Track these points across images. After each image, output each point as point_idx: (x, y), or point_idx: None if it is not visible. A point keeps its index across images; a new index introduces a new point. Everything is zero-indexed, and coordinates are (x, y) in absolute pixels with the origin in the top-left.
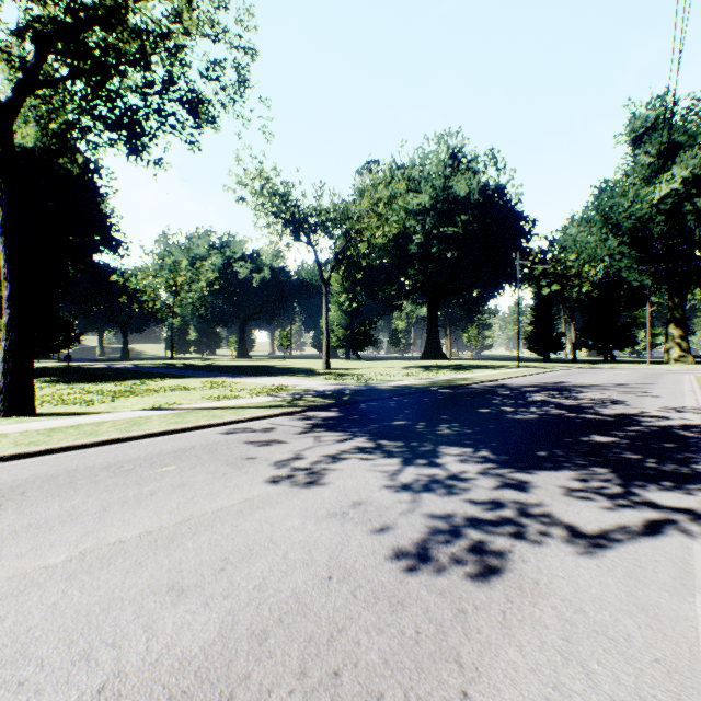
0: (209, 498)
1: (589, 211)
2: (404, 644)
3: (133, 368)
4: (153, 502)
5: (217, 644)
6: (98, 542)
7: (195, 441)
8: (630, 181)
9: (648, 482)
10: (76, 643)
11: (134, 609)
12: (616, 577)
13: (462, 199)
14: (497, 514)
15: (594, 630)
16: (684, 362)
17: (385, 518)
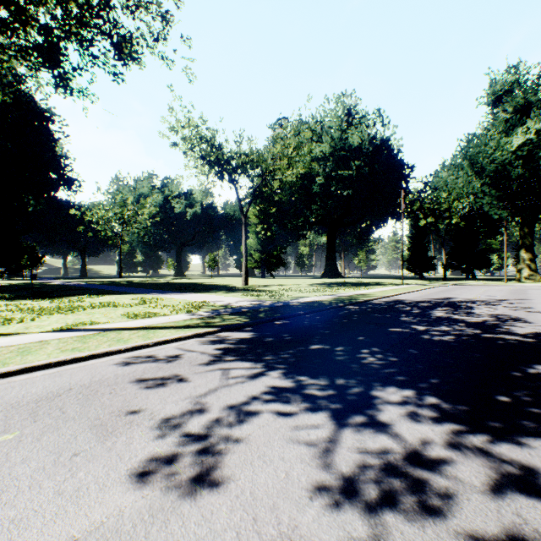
0: None
1: (457, 159)
2: None
3: (82, 285)
4: None
5: None
6: None
7: (77, 379)
8: (490, 134)
9: None
10: None
11: None
12: None
13: (356, 148)
14: None
15: None
16: (533, 279)
17: None
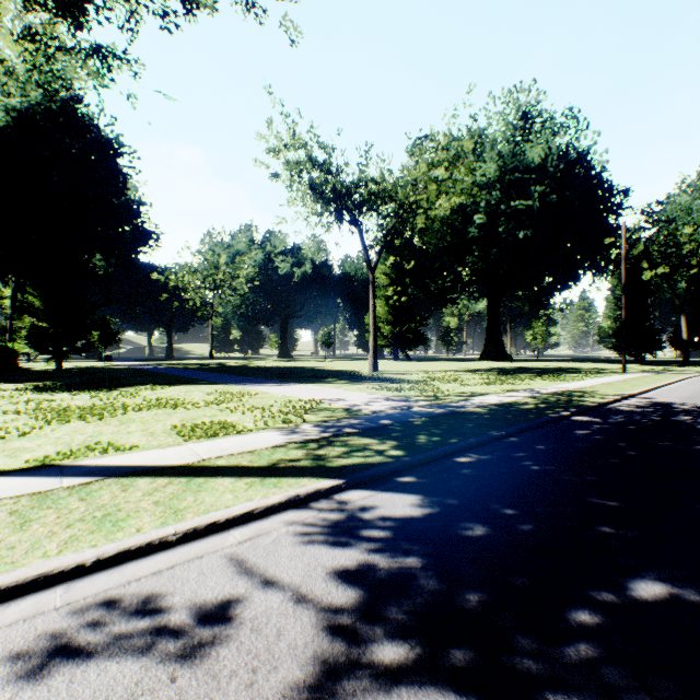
0: None
1: None
2: None
3: (158, 369)
4: None
5: None
6: None
7: None
8: None
9: None
10: None
11: None
12: None
13: (536, 168)
14: None
15: None
16: None
17: None
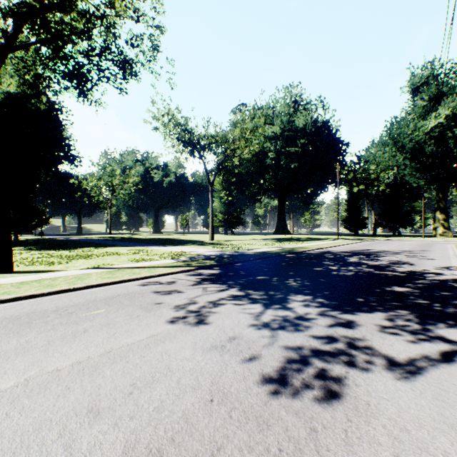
0: (126, 335)
1: (384, 137)
2: None
3: (83, 240)
4: (85, 337)
5: None
6: (40, 370)
7: (120, 291)
8: (411, 117)
9: (438, 321)
10: None
11: (58, 429)
12: (427, 399)
13: (301, 129)
14: (333, 346)
15: (417, 447)
16: (446, 236)
17: (252, 350)
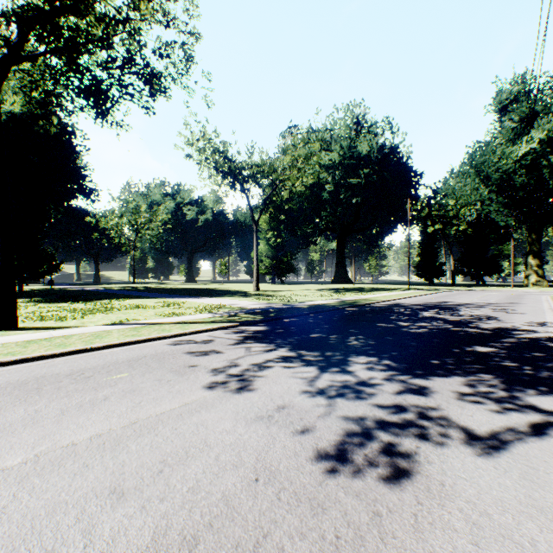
0: (154, 403)
1: (465, 166)
2: (325, 550)
3: (102, 290)
4: (106, 406)
5: (150, 551)
6: (52, 445)
7: (146, 352)
8: (497, 142)
9: (528, 387)
10: (17, 550)
11: (76, 513)
12: (512, 479)
13: (364, 156)
14: (402, 417)
15: (500, 534)
16: (540, 285)
17: (305, 421)
